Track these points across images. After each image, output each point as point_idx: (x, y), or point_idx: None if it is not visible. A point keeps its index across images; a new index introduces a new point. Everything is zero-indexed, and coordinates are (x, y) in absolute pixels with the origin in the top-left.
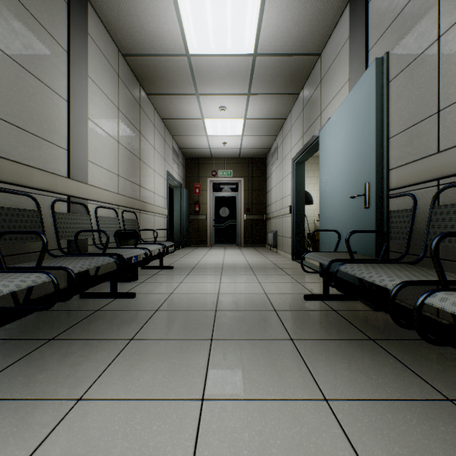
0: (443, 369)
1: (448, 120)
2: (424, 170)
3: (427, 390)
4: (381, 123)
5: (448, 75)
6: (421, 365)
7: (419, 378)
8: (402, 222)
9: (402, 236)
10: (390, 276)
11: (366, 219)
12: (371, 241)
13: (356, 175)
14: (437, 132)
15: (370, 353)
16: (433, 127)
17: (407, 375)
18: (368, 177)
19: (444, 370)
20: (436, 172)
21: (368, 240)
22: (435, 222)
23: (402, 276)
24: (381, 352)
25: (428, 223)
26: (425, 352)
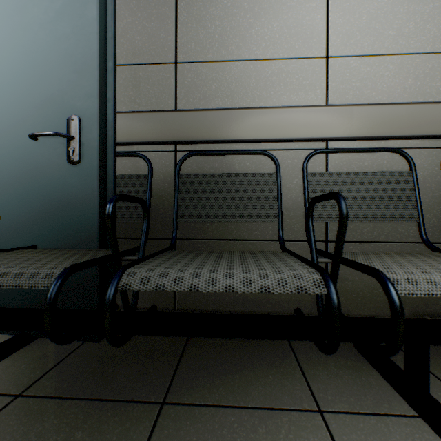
0: (252, 372)
1: (189, 78)
2: (164, 127)
3: (308, 422)
4: (106, 27)
5: (189, 27)
6: (244, 387)
7: (279, 412)
8: (134, 193)
9: (138, 212)
10: (273, 269)
11: (73, 182)
12: (88, 223)
13: (40, 97)
14: (175, 87)
15: (209, 438)
16: (170, 79)
17: (275, 424)
18: (77, 106)
19: (255, 373)
20: (181, 133)
21: (77, 221)
22: (187, 194)
23: (276, 266)
24: (207, 415)
25: (178, 194)
26: (214, 364)
